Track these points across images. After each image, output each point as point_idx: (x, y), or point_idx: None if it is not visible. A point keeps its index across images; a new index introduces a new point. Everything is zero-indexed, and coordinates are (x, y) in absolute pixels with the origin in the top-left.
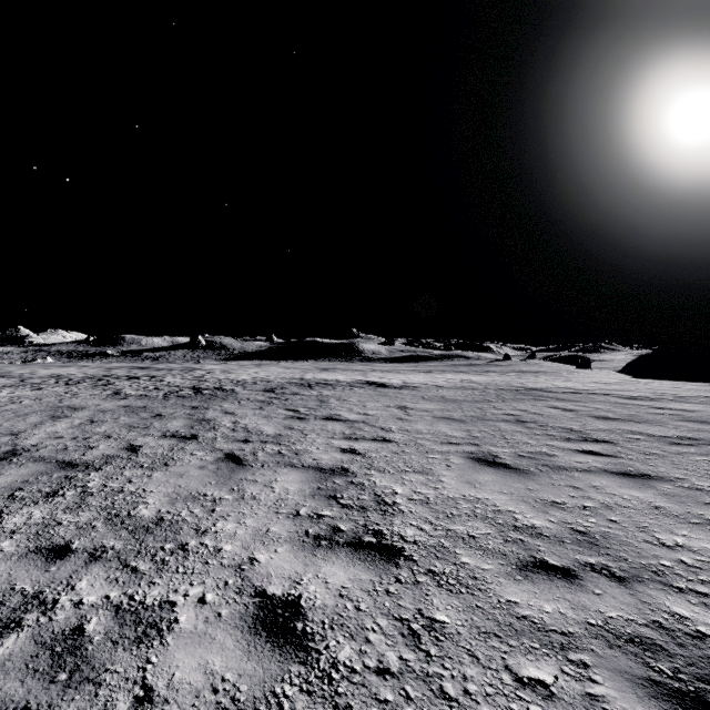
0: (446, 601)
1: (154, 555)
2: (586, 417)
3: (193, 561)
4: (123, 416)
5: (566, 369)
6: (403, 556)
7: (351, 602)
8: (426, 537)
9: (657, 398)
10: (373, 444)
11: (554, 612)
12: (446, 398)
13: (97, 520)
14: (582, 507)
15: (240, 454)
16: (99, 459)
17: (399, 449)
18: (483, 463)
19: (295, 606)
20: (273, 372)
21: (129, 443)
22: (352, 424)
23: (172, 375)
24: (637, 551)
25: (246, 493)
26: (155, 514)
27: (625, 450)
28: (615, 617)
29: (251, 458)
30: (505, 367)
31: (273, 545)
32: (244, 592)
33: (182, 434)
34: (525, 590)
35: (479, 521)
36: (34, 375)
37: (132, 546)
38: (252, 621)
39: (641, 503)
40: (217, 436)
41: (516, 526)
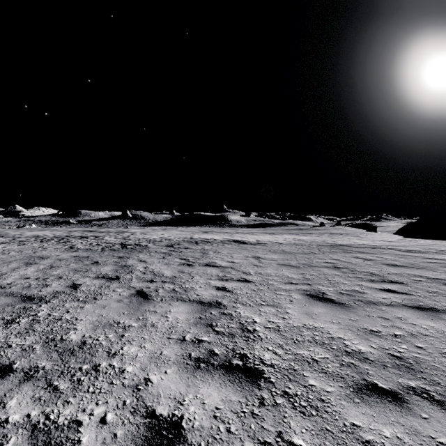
0: (301, 424)
1: (73, 375)
2: (381, 265)
3: (101, 381)
4: (73, 263)
5: (360, 232)
6: (263, 378)
7: (223, 424)
8: (280, 360)
9: (425, 251)
10: (238, 283)
11: (392, 437)
12: (285, 251)
13: (37, 344)
14: (394, 335)
15: (146, 291)
16: (50, 294)
17: (256, 288)
18: (315, 298)
19: (177, 427)
20: (173, 233)
21: (73, 282)
22: (223, 269)
23: (109, 236)
24: (445, 376)
25: (148, 321)
26: (80, 338)
27: (413, 289)
28: (445, 443)
29: (154, 294)
30: (321, 231)
31: (164, 367)
32: (137, 413)
33: (109, 276)
34: (364, 413)
35: (319, 347)
36: (22, 235)
37: (58, 366)
38: (141, 443)
39: (437, 331)
40: (133, 277)
41: (347, 351)
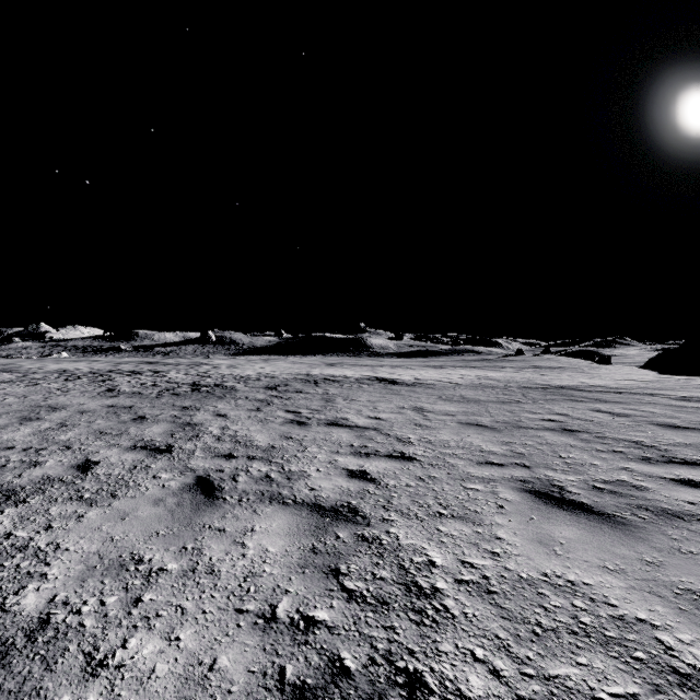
0: None
1: None
2: (648, 425)
3: None
4: (101, 419)
5: (586, 365)
6: None
7: None
8: None
9: None
10: (389, 463)
11: None
12: (467, 398)
13: None
14: None
15: (215, 478)
16: (32, 484)
17: (425, 473)
18: (548, 500)
19: None
20: (279, 367)
21: (86, 457)
22: (361, 432)
23: (177, 370)
24: None
25: (202, 557)
26: (43, 606)
27: None
28: None
29: (227, 486)
30: (519, 363)
31: None
32: None
33: (156, 444)
34: None
35: (600, 652)
36: (41, 370)
37: None
38: None
39: None
40: (197, 448)
41: (678, 671)
